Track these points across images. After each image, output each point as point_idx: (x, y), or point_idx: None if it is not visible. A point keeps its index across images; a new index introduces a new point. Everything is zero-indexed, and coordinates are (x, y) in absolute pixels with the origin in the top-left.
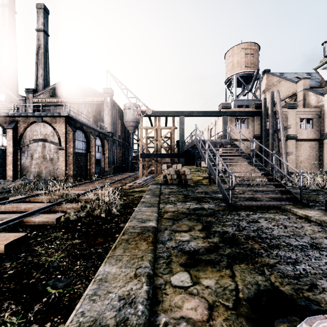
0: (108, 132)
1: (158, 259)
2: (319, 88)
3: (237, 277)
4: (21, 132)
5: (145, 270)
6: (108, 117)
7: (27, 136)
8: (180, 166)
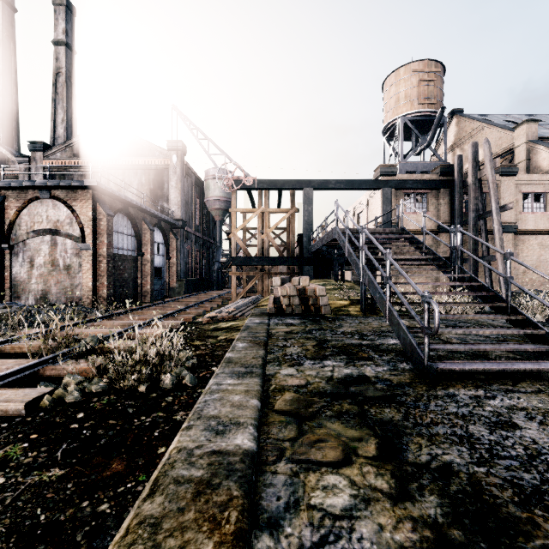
0: (175, 218)
1: None
2: None
3: None
4: (12, 217)
5: None
6: (176, 193)
7: (23, 225)
8: (307, 281)
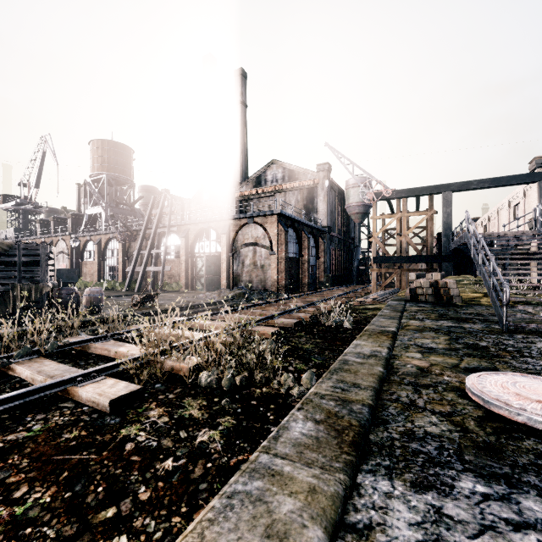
0: (323, 226)
1: (396, 347)
2: None
3: (464, 361)
4: (233, 236)
5: (386, 346)
6: (323, 205)
7: (239, 241)
8: (438, 276)
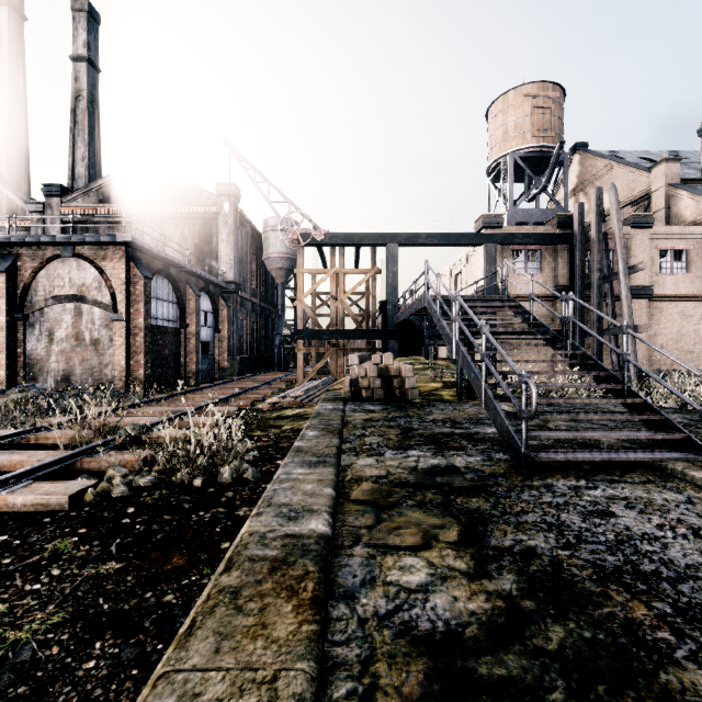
0: (227, 281)
1: (331, 679)
2: (699, 182)
3: None
4: (26, 280)
5: None
6: (227, 249)
7: (41, 289)
8: (390, 359)
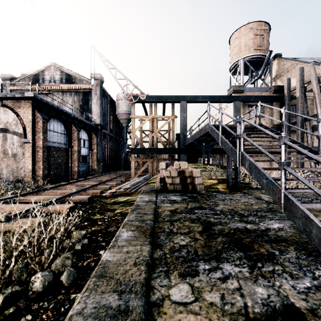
0: (96, 124)
1: None
2: None
3: None
4: None
5: None
6: (96, 107)
7: None
8: (186, 165)
